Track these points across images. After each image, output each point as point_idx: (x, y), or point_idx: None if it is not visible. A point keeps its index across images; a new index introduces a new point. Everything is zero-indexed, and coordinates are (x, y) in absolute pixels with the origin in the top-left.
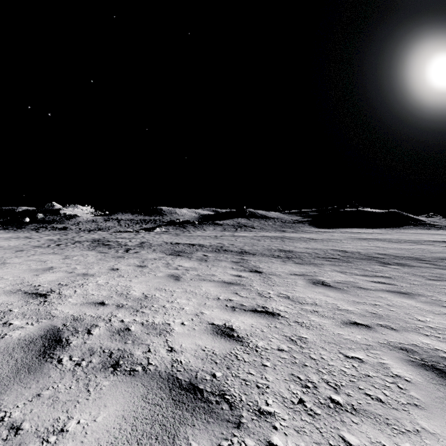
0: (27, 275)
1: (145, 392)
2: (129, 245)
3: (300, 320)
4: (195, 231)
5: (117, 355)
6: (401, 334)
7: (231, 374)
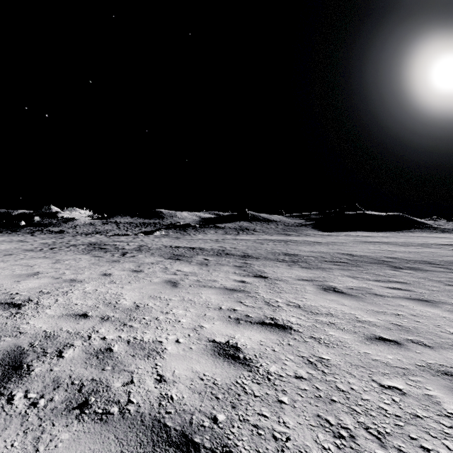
0: (7, 281)
1: (117, 452)
2: (126, 249)
3: (316, 335)
4: (196, 234)
5: (89, 388)
6: (439, 352)
7: (237, 417)
